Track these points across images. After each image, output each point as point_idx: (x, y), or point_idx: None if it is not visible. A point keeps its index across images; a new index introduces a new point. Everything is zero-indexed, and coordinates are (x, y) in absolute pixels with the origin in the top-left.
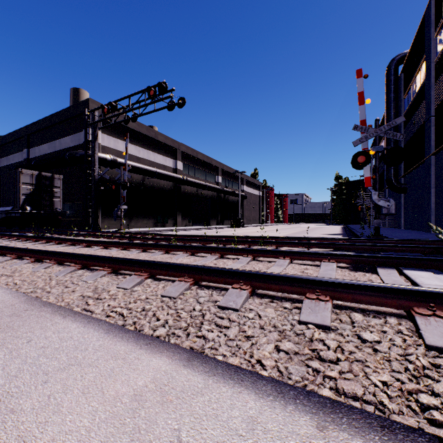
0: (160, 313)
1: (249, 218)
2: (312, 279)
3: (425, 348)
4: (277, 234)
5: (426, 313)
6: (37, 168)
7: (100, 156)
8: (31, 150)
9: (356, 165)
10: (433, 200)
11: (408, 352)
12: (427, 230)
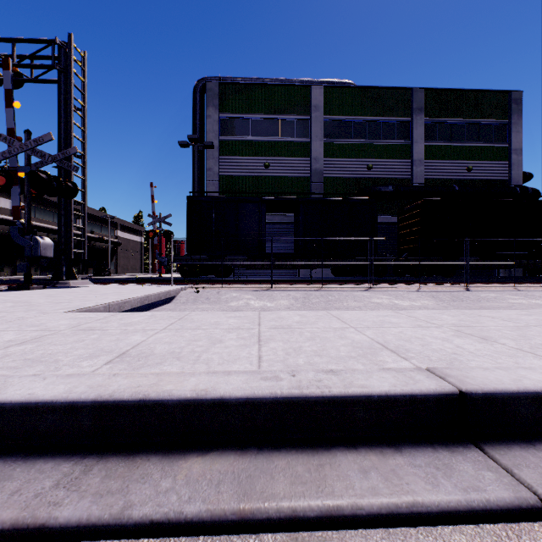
0: None
1: (126, 267)
2: None
3: None
4: None
5: None
6: None
7: None
8: None
9: (149, 237)
10: None
11: None
12: None
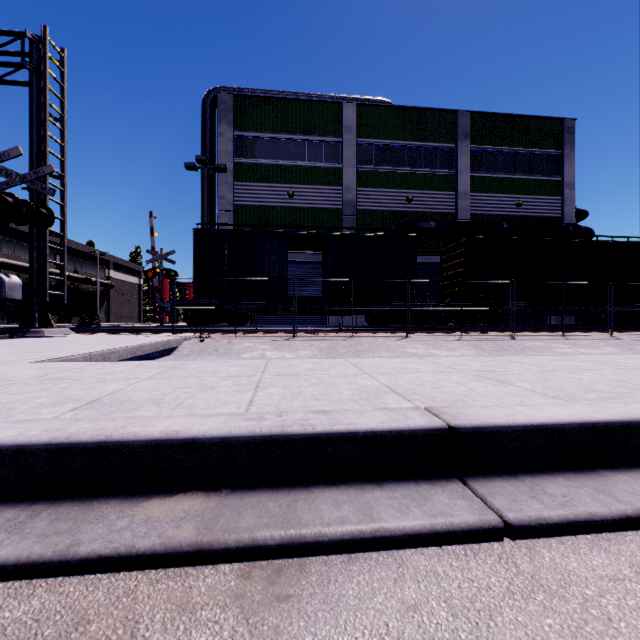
0: None
1: (121, 314)
2: None
3: None
4: None
5: None
6: None
7: None
8: None
9: (148, 278)
10: None
11: None
12: None
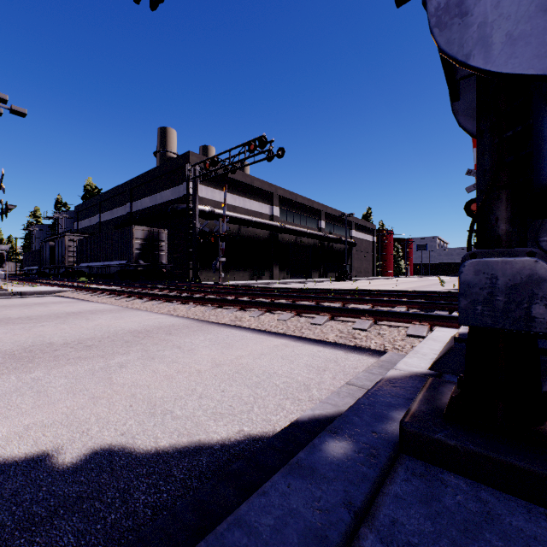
0: (279, 326)
1: (359, 269)
2: (365, 309)
3: (405, 336)
4: (387, 288)
5: (415, 323)
6: (141, 222)
7: (200, 209)
8: (133, 204)
9: (469, 214)
10: None
11: (395, 336)
12: None
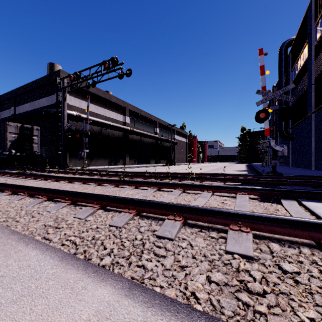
0: (107, 242)
1: (179, 158)
2: (234, 212)
3: None
4: (199, 170)
5: None
6: (20, 121)
7: (68, 113)
8: (17, 108)
9: (259, 120)
10: (313, 146)
11: None
12: (309, 167)
